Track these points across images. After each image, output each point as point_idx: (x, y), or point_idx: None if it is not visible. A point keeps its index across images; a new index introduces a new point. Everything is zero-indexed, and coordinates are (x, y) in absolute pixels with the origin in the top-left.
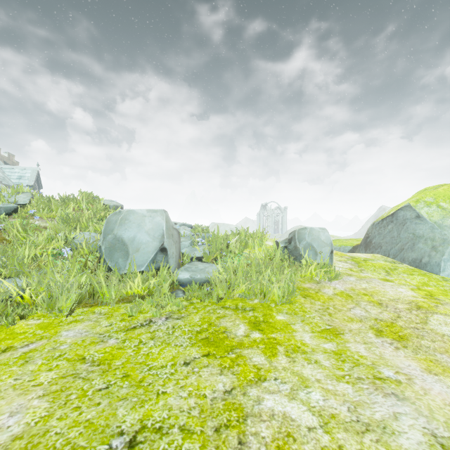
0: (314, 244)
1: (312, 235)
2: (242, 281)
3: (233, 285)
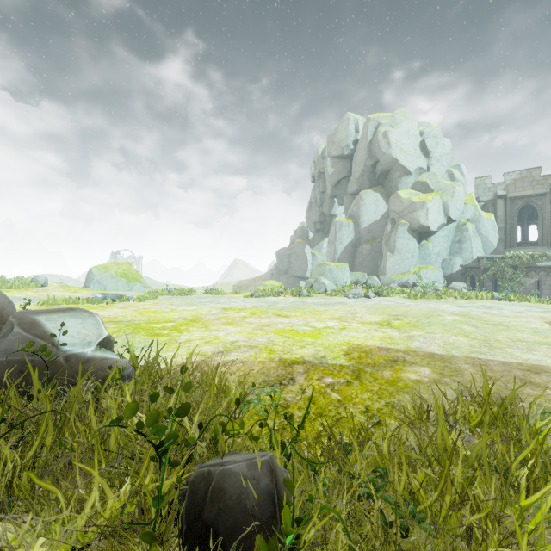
0: (39, 280)
1: (39, 277)
2: (5, 285)
3: (2, 286)
